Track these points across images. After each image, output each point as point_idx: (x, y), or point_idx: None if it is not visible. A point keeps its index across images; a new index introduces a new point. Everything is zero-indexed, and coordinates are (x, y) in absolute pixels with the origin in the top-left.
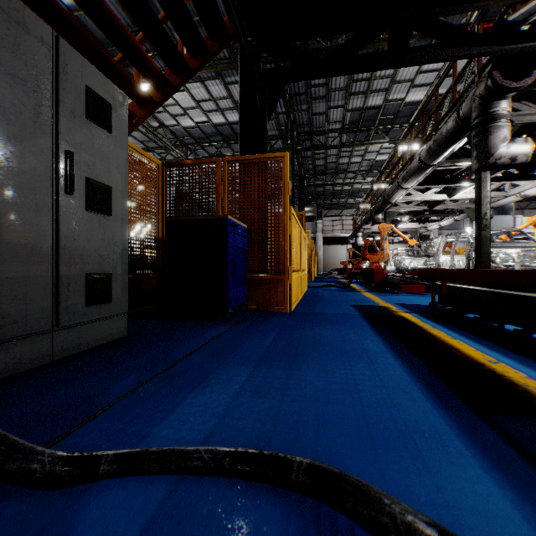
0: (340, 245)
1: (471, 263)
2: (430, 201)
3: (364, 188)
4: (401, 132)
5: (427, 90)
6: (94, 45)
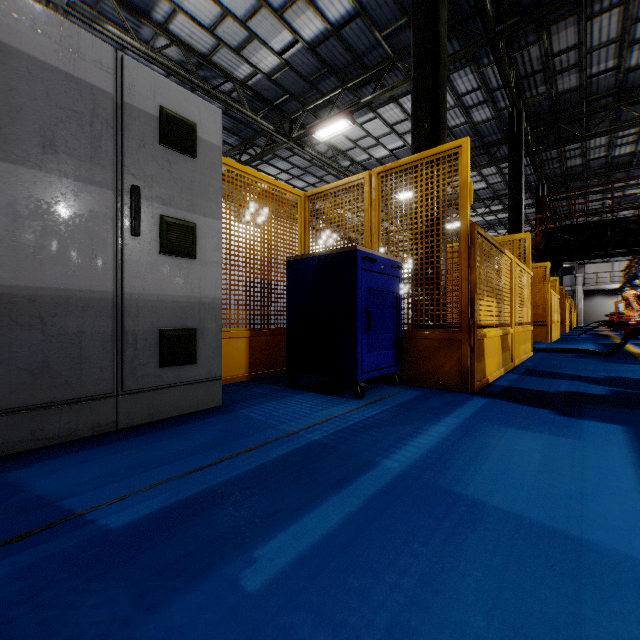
0: (607, 296)
1: None
2: None
3: None
4: None
5: None
6: None
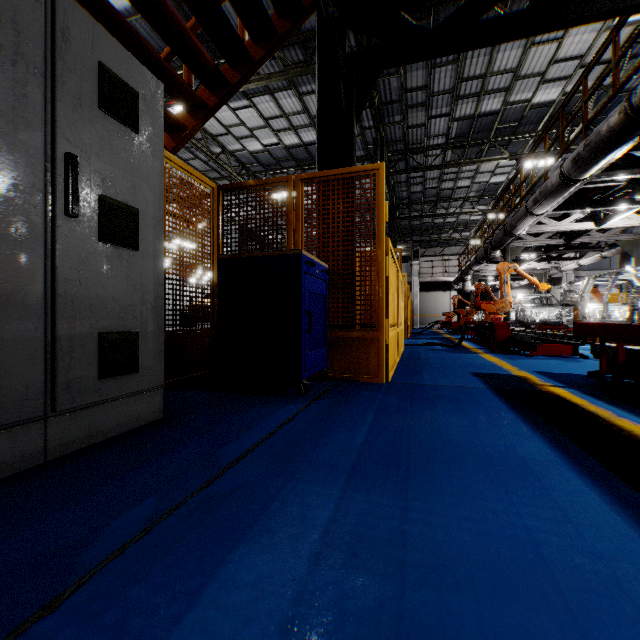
0: (441, 292)
1: (636, 314)
2: (568, 232)
3: (473, 220)
4: (525, 144)
5: (563, 86)
6: (127, 29)
